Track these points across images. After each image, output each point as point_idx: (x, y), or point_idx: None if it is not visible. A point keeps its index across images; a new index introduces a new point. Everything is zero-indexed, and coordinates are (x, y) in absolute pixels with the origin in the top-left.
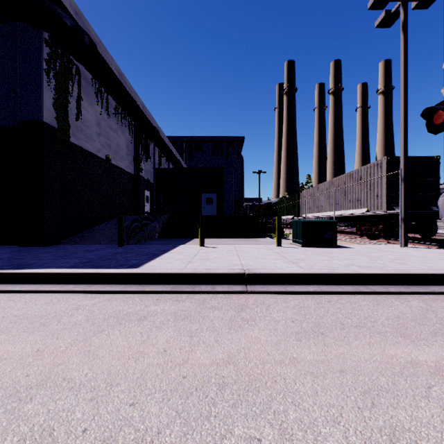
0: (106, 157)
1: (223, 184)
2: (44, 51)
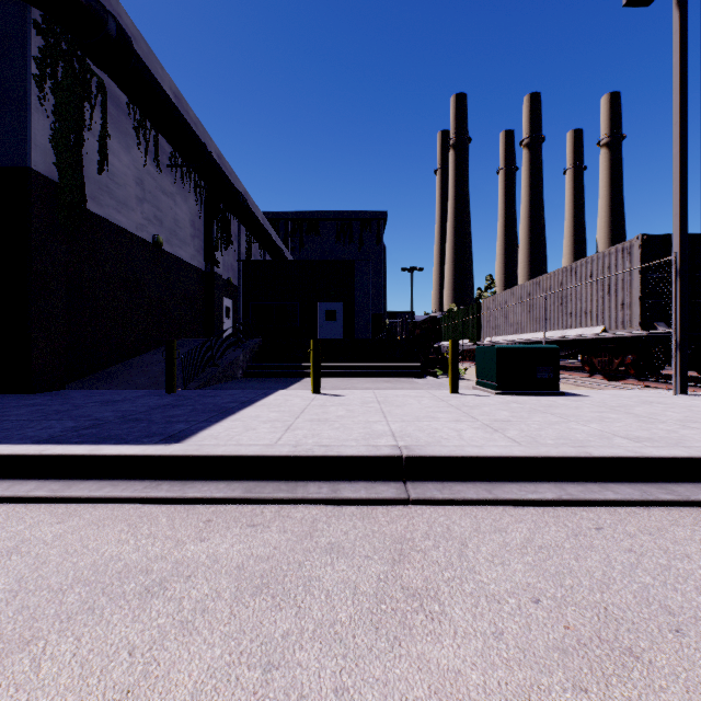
0: (154, 239)
1: (354, 287)
2: (33, 43)
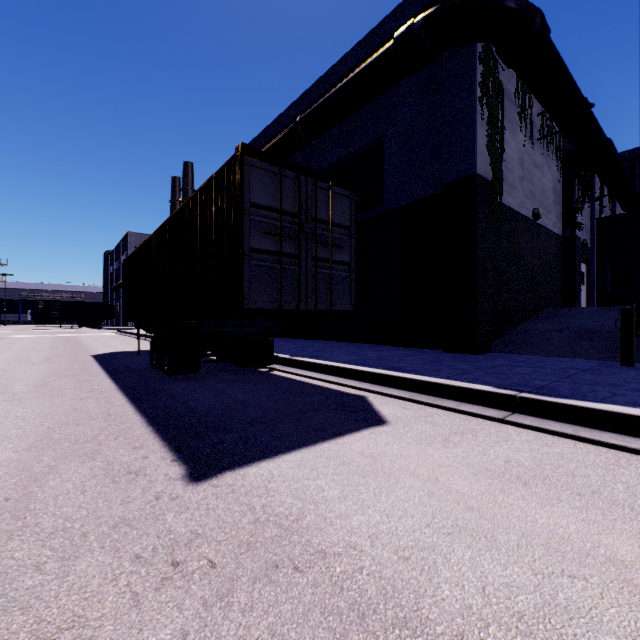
0: (533, 213)
1: None
2: (477, 73)
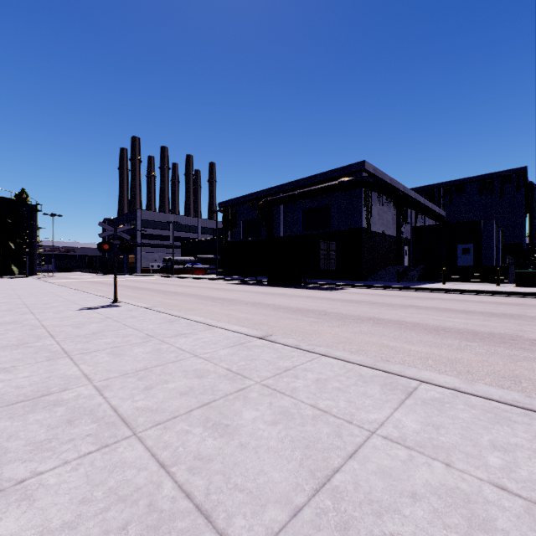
0: (382, 232)
1: (481, 235)
2: (363, 196)
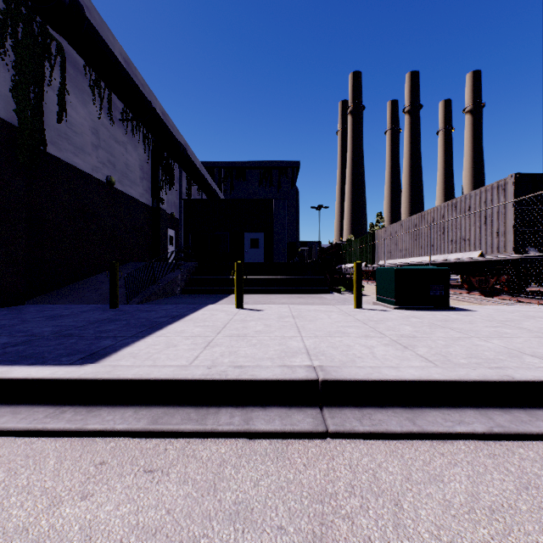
0: (107, 179)
1: (273, 220)
2: None
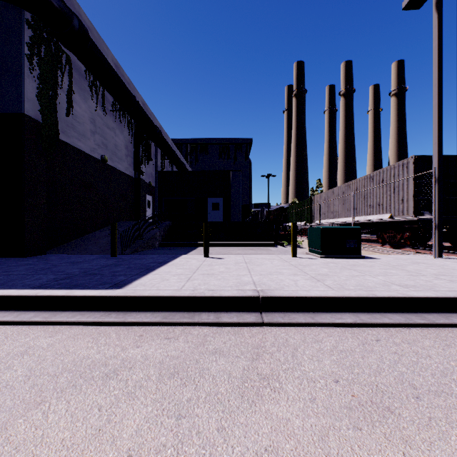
0: (101, 158)
1: (230, 188)
2: (26, 34)
